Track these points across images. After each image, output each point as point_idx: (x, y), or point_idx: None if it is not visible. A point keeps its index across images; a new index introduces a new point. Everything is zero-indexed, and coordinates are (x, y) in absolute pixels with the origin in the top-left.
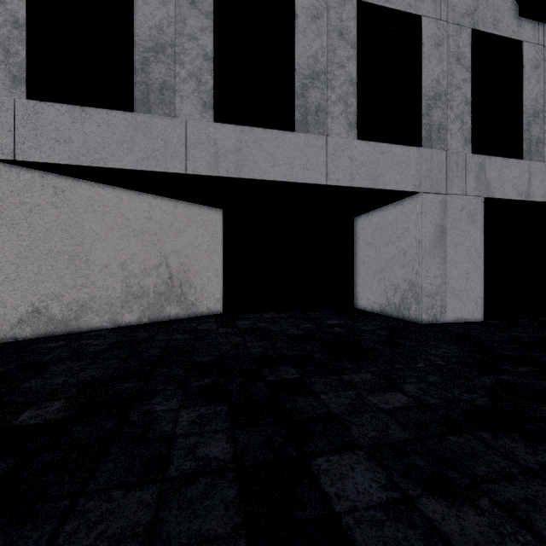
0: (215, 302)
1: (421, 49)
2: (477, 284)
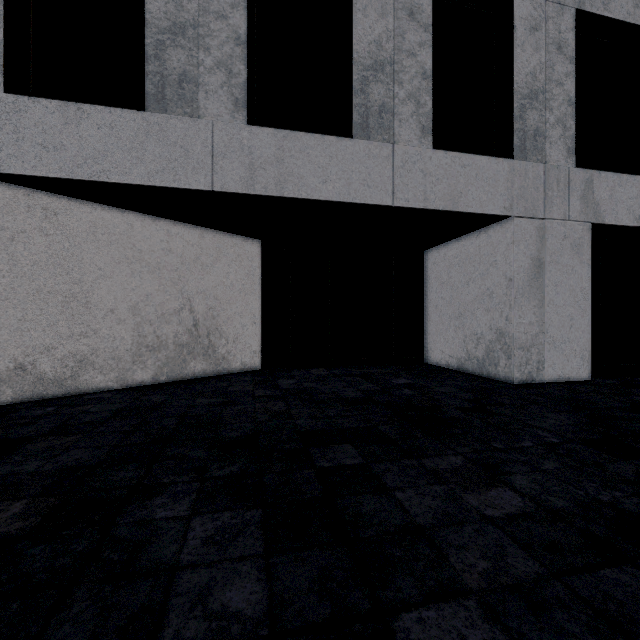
0: (251, 355)
1: (513, 33)
2: (583, 333)
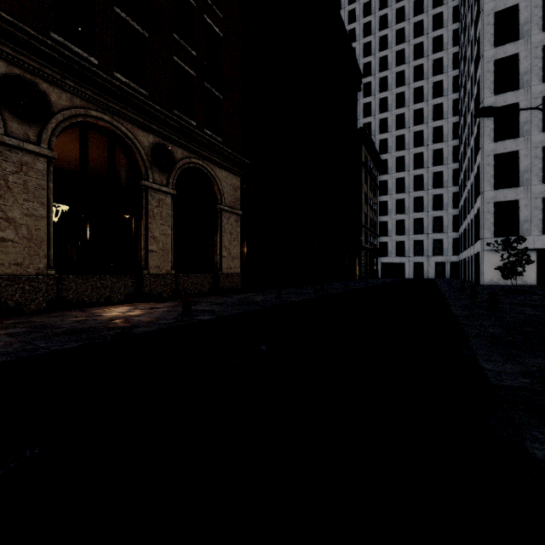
0: (533, 281)
1: None
2: None
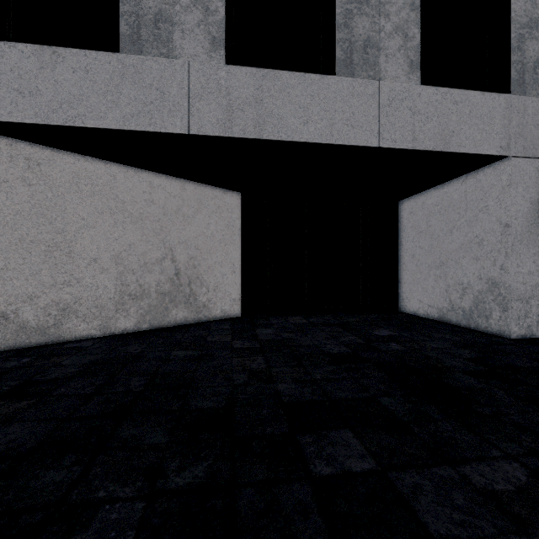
0: (231, 303)
1: None
2: None
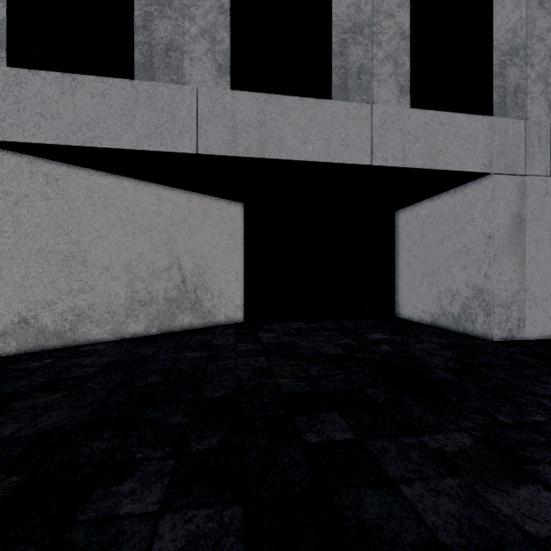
0: (235, 309)
1: None
2: None
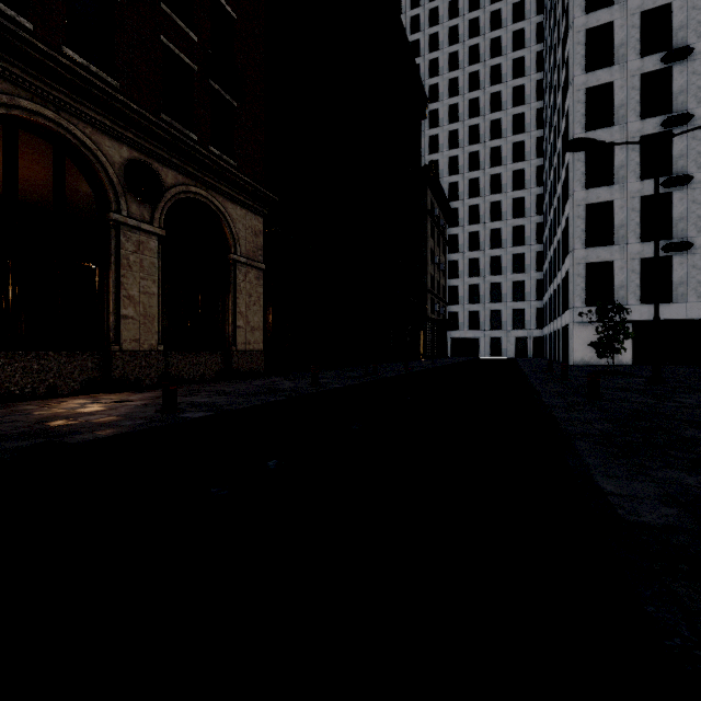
0: (629, 360)
1: None
2: None
